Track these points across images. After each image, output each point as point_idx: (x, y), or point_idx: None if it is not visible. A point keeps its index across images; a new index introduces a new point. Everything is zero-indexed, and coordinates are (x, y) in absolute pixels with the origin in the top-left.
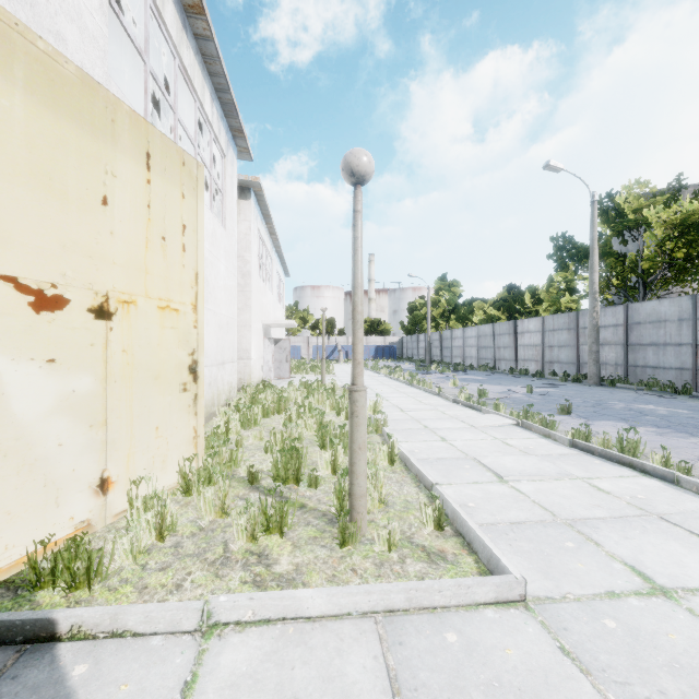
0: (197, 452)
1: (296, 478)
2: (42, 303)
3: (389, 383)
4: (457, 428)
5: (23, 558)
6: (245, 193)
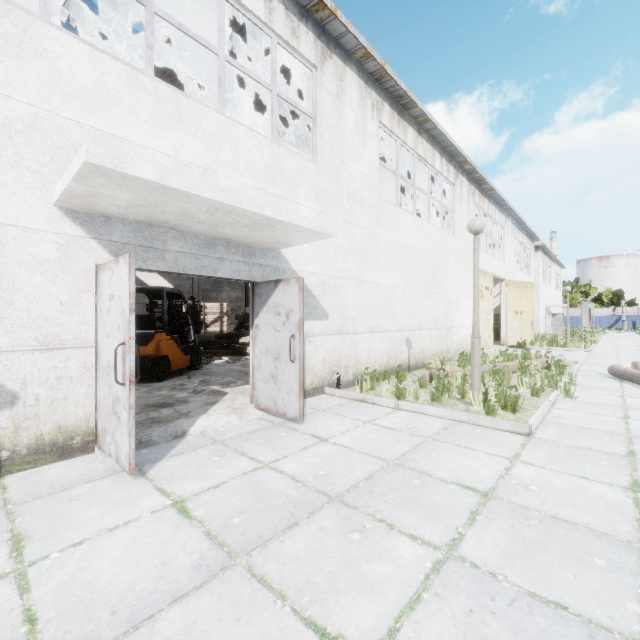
0: (533, 339)
1: (556, 346)
2: (516, 313)
3: (636, 340)
4: (630, 347)
5: (515, 344)
6: (536, 249)
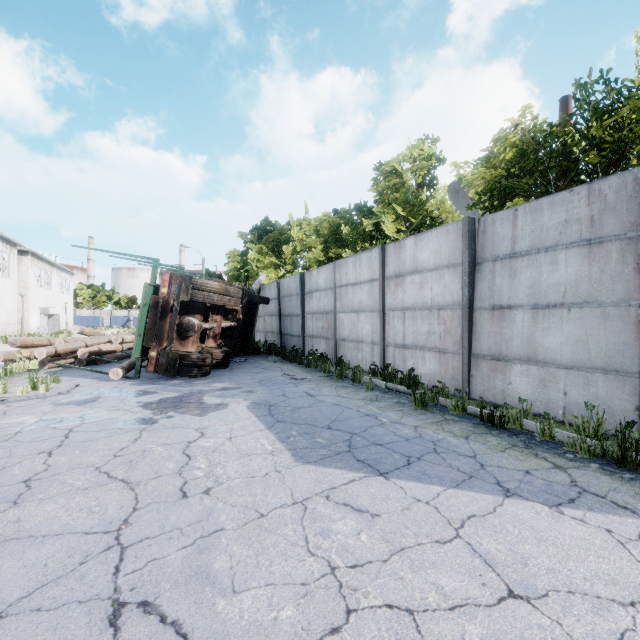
0: None
1: None
2: None
3: None
4: None
5: None
6: (25, 253)
